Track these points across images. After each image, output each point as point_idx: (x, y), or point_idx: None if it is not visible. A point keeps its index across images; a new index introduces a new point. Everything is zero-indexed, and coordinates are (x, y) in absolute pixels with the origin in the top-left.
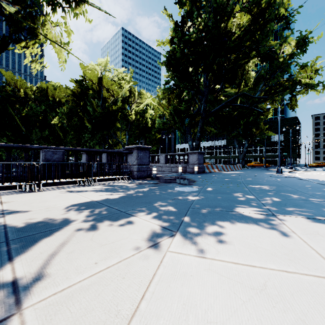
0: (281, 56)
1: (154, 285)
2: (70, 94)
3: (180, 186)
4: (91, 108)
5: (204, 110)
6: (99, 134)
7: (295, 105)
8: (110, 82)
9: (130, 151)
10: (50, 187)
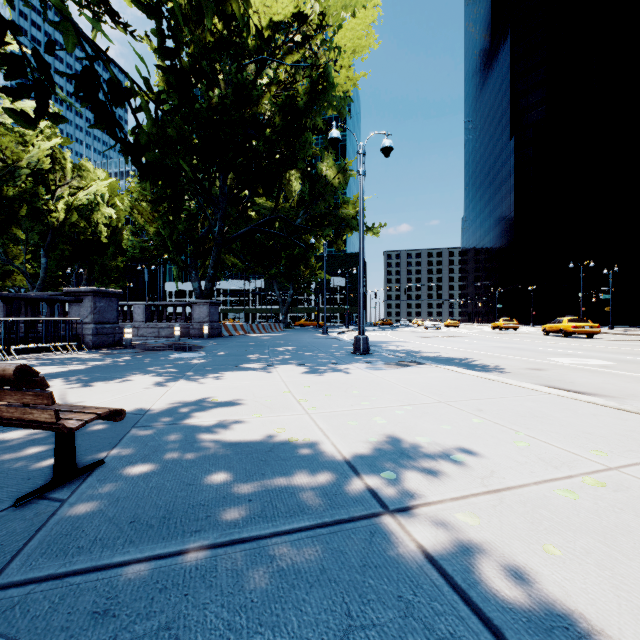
0: (323, 179)
1: (167, 394)
2: None
3: (179, 353)
4: None
5: (221, 232)
6: None
7: (341, 244)
8: None
9: (78, 298)
10: None
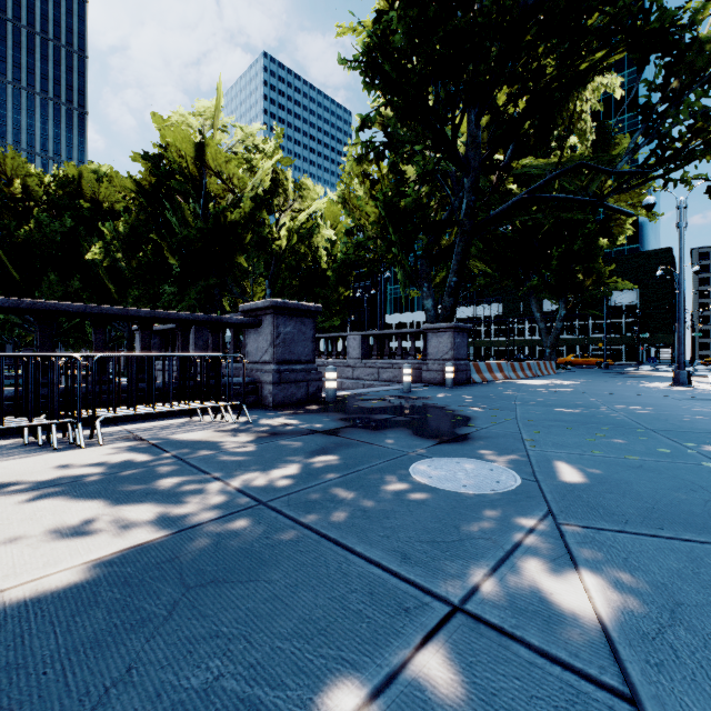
0: (710, 38)
1: None
2: (134, 191)
3: (428, 451)
4: (174, 220)
5: (470, 212)
6: (197, 286)
7: None
8: (223, 153)
9: (253, 319)
10: None
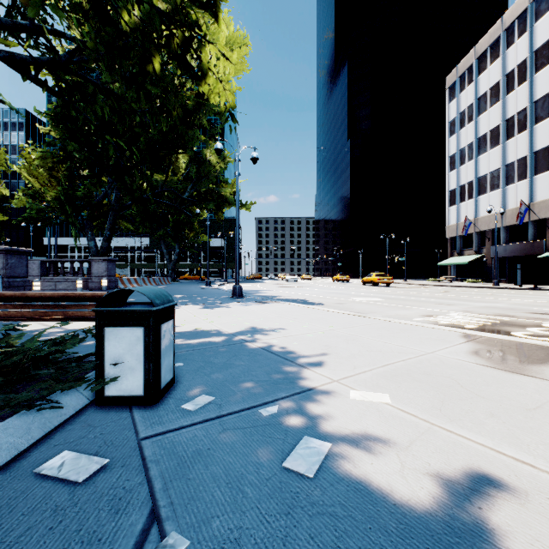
0: (207, 164)
1: None
2: None
3: None
4: None
5: (118, 200)
6: None
7: (221, 215)
8: None
9: None
10: None
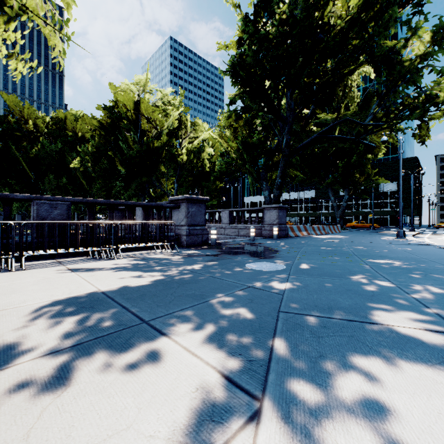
0: (407, 59)
1: None
2: (97, 126)
3: (254, 261)
4: (124, 145)
5: (288, 144)
6: (136, 182)
7: (426, 135)
8: (151, 108)
9: (177, 205)
10: (43, 262)
